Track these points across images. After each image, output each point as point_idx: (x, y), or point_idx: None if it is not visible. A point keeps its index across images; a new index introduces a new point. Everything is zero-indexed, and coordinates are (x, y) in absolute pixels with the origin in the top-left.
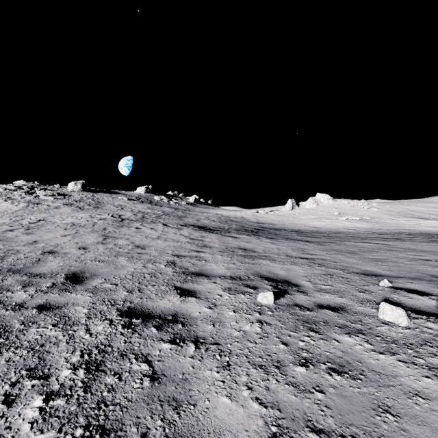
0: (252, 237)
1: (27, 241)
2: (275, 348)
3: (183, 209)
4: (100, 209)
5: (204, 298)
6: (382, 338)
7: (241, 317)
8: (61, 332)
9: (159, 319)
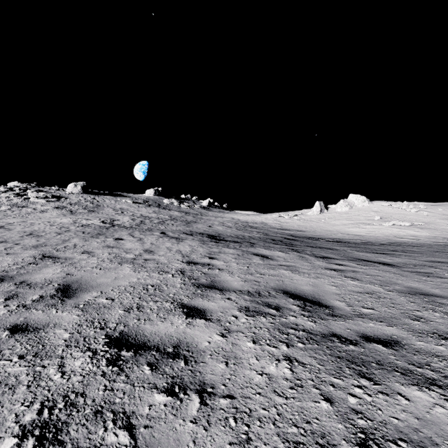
0: (290, 254)
1: None
2: None
3: (194, 213)
4: (95, 212)
5: None
6: None
7: None
8: None
9: None
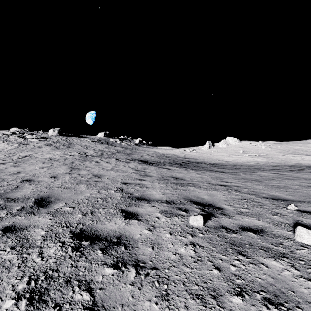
0: (181, 168)
1: (12, 171)
2: (209, 273)
3: (130, 148)
4: (71, 148)
5: (145, 220)
6: (306, 262)
7: (176, 239)
8: (16, 255)
9: (105, 242)
